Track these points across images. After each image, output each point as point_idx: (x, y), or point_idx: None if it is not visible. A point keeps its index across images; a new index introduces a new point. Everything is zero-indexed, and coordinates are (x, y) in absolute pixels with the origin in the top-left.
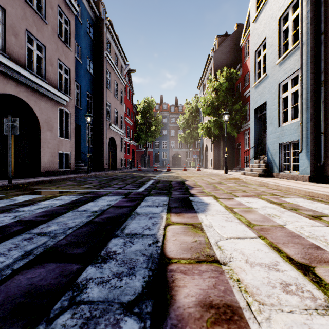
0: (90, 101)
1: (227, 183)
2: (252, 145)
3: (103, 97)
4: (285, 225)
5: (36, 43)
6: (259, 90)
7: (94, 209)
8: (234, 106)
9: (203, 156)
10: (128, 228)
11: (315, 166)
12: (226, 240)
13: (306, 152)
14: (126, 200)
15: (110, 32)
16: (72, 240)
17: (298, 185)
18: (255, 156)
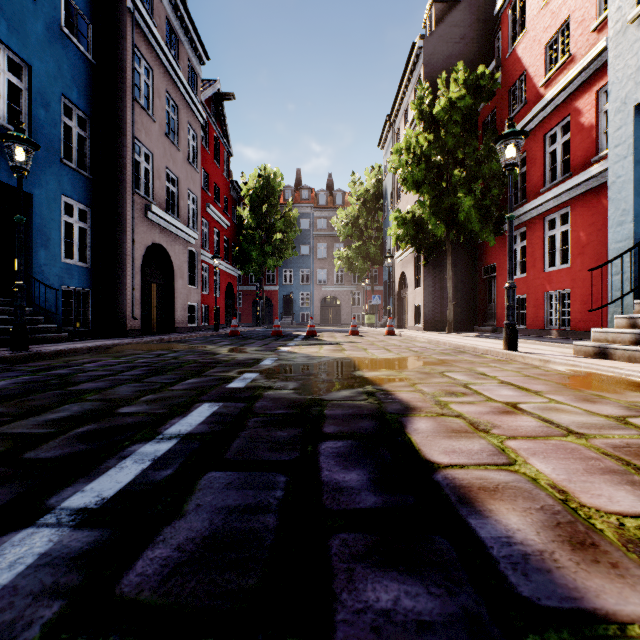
0: (79, 130)
1: None
2: (623, 243)
3: (122, 125)
4: None
5: None
6: None
7: None
8: (484, 165)
9: (395, 299)
10: None
11: None
12: None
13: None
14: None
15: None
16: None
17: None
18: None
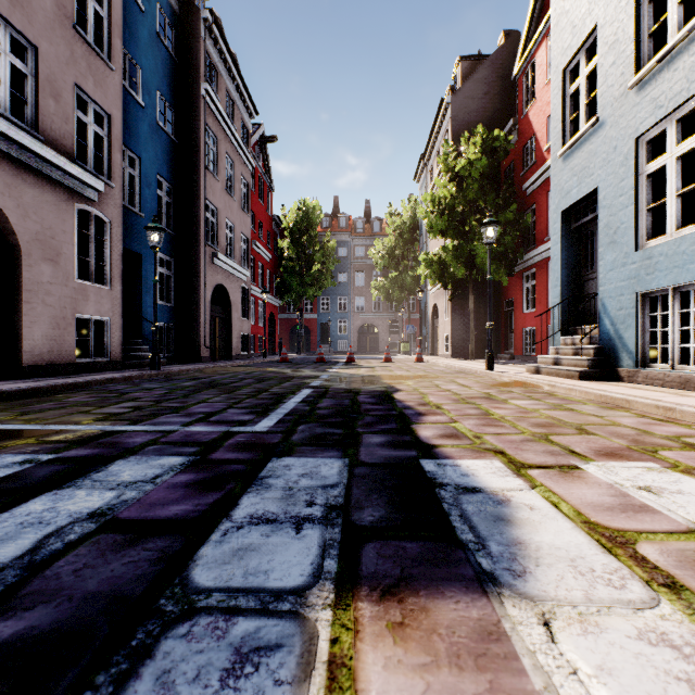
0: (167, 198)
1: (509, 397)
2: (556, 299)
3: (197, 190)
4: None
5: (8, 36)
6: (576, 163)
7: (4, 553)
8: (501, 214)
9: (428, 328)
10: None
11: None
12: None
13: None
14: (190, 478)
15: (215, 41)
16: None
17: None
18: (564, 327)
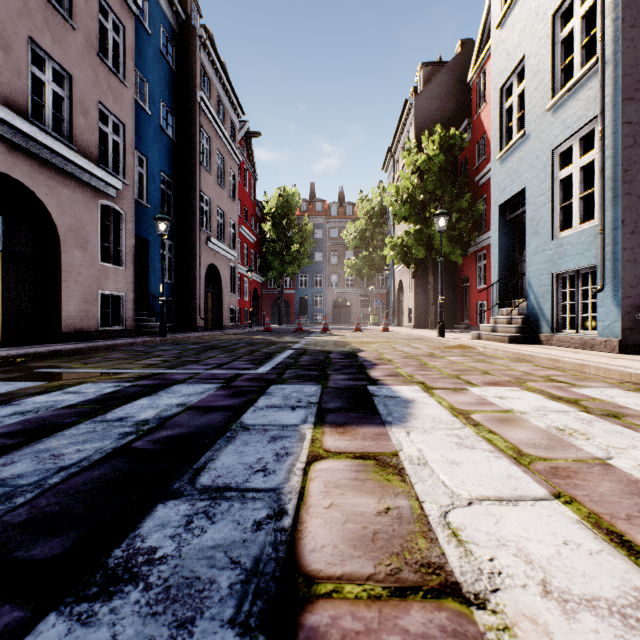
0: (168, 190)
1: (447, 355)
2: (495, 278)
3: (193, 183)
4: (610, 460)
5: (50, 68)
6: (509, 166)
7: (145, 415)
8: (456, 202)
9: (395, 302)
10: (211, 469)
11: (632, 320)
12: (471, 509)
13: (613, 291)
14: (225, 392)
15: (208, 54)
16: (47, 508)
17: (599, 359)
18: (502, 301)
